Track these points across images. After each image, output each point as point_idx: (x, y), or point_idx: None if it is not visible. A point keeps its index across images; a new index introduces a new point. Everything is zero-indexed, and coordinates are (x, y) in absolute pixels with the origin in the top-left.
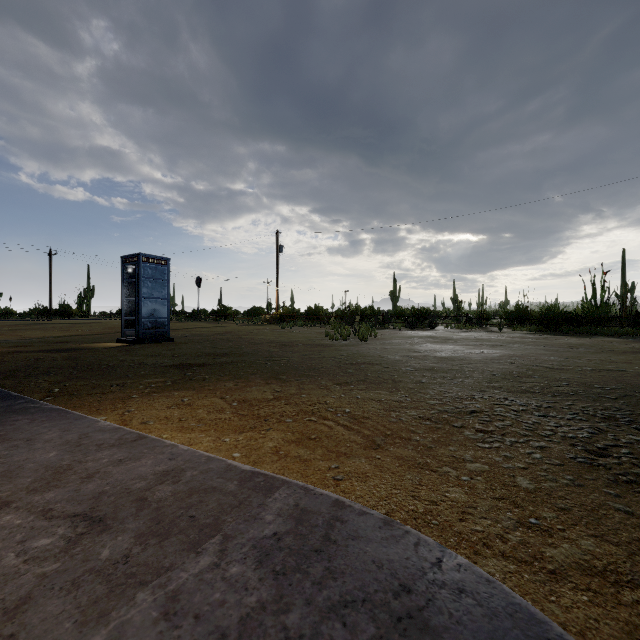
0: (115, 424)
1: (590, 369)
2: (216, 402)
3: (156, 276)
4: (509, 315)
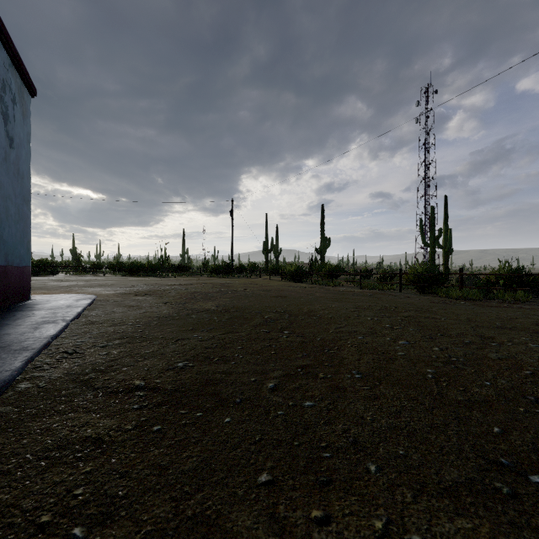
0: None
1: (120, 284)
2: None
3: None
4: (113, 266)
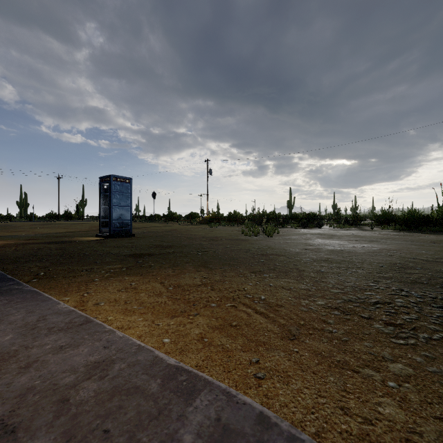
0: (71, 307)
1: None
2: (156, 287)
3: (122, 190)
4: (378, 218)
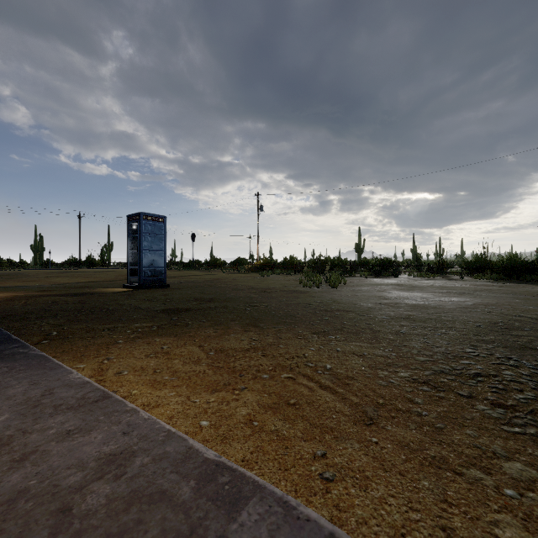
0: (85, 377)
1: None
2: (193, 351)
3: (155, 231)
4: (469, 264)
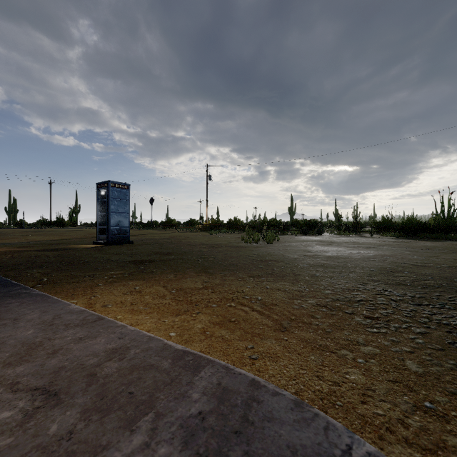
0: (82, 307)
1: (447, 266)
2: (159, 290)
3: (120, 197)
4: (377, 225)
